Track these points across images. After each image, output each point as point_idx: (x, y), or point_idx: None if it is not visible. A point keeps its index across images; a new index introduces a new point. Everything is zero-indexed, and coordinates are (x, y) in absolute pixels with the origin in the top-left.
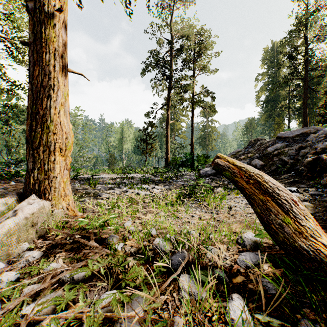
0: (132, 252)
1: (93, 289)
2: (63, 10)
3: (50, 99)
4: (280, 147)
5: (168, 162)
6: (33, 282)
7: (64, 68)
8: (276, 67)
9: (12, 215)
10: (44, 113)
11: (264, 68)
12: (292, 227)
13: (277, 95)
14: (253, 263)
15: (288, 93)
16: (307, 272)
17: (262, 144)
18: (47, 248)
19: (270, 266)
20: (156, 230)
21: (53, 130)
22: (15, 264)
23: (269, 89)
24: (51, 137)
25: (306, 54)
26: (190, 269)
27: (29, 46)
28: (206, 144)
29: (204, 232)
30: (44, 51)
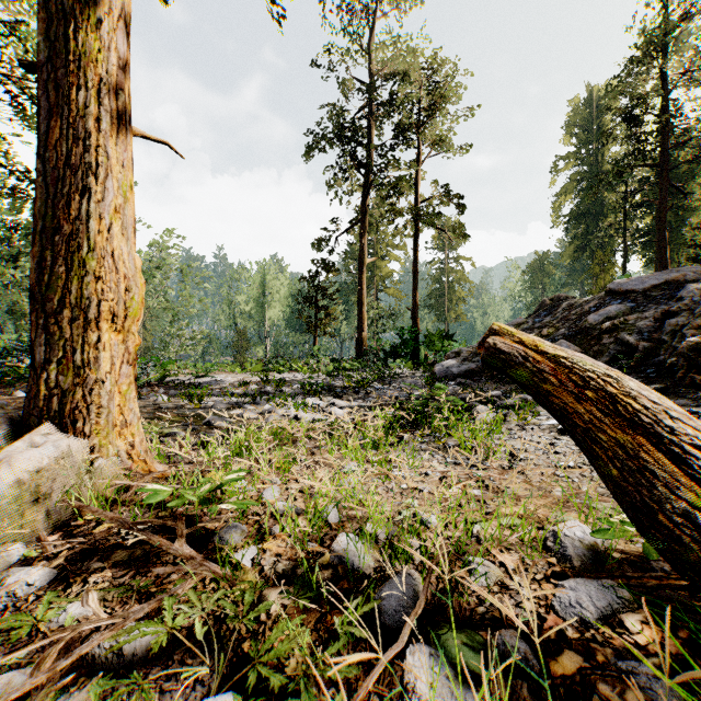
0: (278, 572)
1: (171, 687)
2: None
3: (87, 198)
4: (616, 313)
5: (363, 347)
6: (15, 662)
7: (121, 125)
8: (596, 142)
9: None
10: (73, 230)
11: (571, 144)
12: None
13: (599, 203)
14: (600, 612)
15: (623, 198)
16: None
17: (573, 308)
18: (69, 557)
19: (644, 621)
20: (338, 513)
21: (96, 269)
22: None
23: (580, 189)
24: (91, 287)
25: (664, 112)
26: (432, 625)
27: (39, 71)
28: (445, 310)
29: (458, 517)
30: (73, 83)
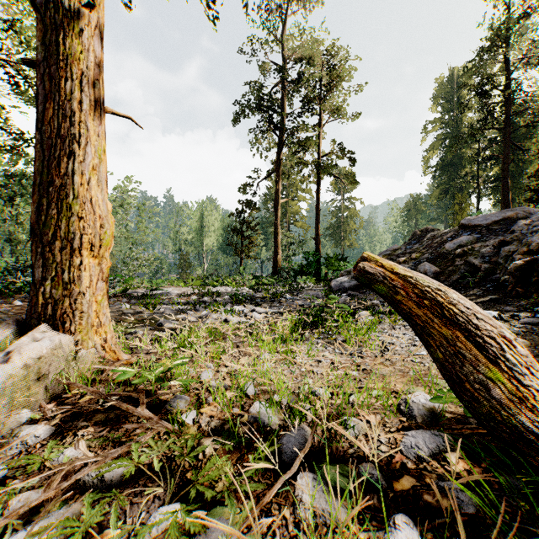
0: (211, 427)
1: (138, 501)
2: (95, 5)
3: (73, 159)
4: (466, 242)
5: (277, 267)
6: (30, 486)
7: (97, 106)
8: (456, 110)
9: (2, 361)
10: (62, 183)
11: (437, 111)
12: (504, 388)
13: (459, 157)
14: (430, 451)
15: (477, 153)
16: (538, 477)
17: (435, 238)
18: (63, 418)
19: (460, 457)
20: (254, 388)
21: (79, 212)
22: (1, 451)
23: (444, 146)
24: (75, 225)
25: (507, 88)
26: (316, 461)
27: (37, 67)
28: (341, 238)
29: (340, 390)
30: (62, 76)
